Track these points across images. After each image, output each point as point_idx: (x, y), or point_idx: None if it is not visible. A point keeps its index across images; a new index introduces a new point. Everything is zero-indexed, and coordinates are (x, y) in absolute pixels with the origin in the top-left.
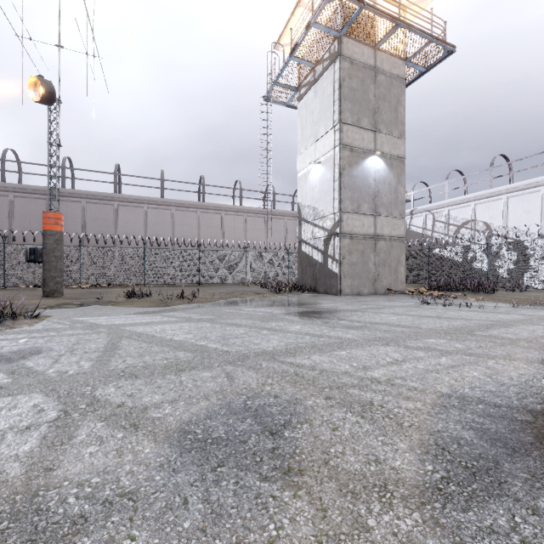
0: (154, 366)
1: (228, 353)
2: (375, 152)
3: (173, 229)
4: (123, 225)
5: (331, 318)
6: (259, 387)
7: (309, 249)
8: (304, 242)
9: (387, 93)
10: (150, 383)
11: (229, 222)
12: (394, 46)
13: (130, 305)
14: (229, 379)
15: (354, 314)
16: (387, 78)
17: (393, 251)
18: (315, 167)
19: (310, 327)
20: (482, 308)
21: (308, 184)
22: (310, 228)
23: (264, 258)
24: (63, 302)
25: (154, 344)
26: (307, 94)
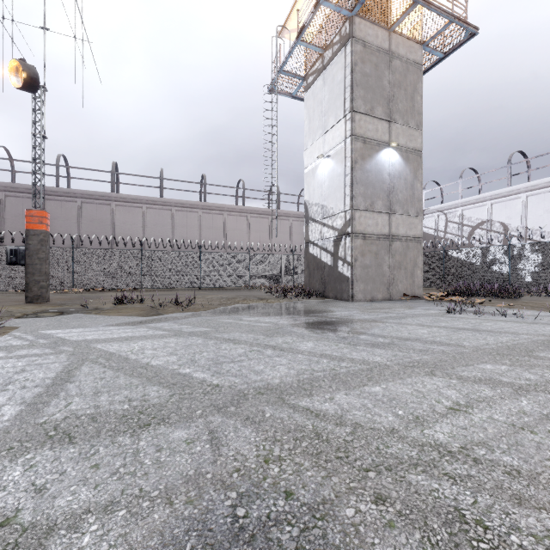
0: (106, 416)
1: (218, 389)
2: (390, 144)
3: (173, 231)
4: (121, 226)
5: (349, 331)
6: (260, 466)
7: (317, 250)
8: (312, 243)
9: (402, 79)
10: (85, 456)
11: (232, 223)
12: (411, 28)
13: (116, 313)
14: (214, 446)
15: (373, 325)
16: (402, 63)
17: (410, 252)
18: (324, 162)
19: (325, 345)
20: (520, 318)
21: (315, 180)
22: (318, 227)
23: (269, 261)
24: (43, 309)
25: (122, 373)
26: (315, 83)
